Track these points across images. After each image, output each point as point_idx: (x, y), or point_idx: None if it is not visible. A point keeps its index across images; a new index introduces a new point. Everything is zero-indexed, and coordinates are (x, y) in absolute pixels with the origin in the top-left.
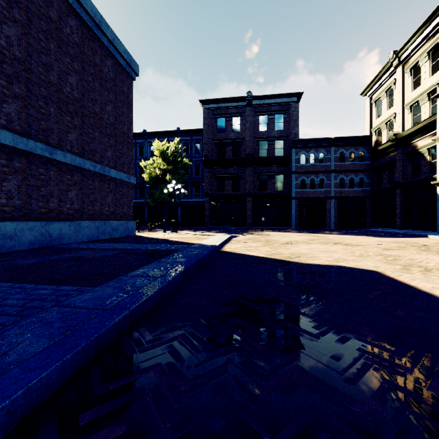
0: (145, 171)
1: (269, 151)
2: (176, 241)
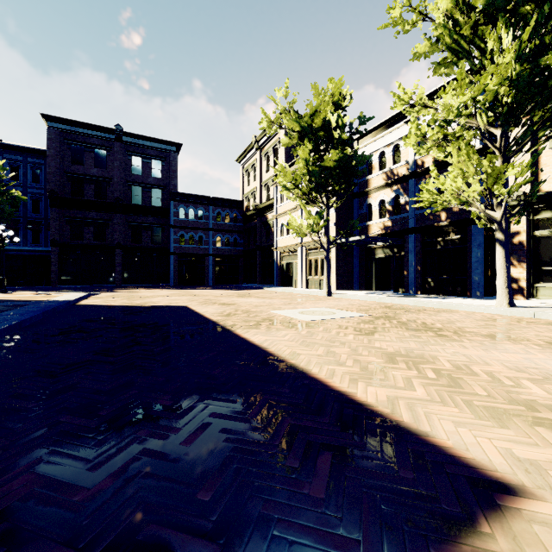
0: None
1: (144, 198)
2: (16, 299)
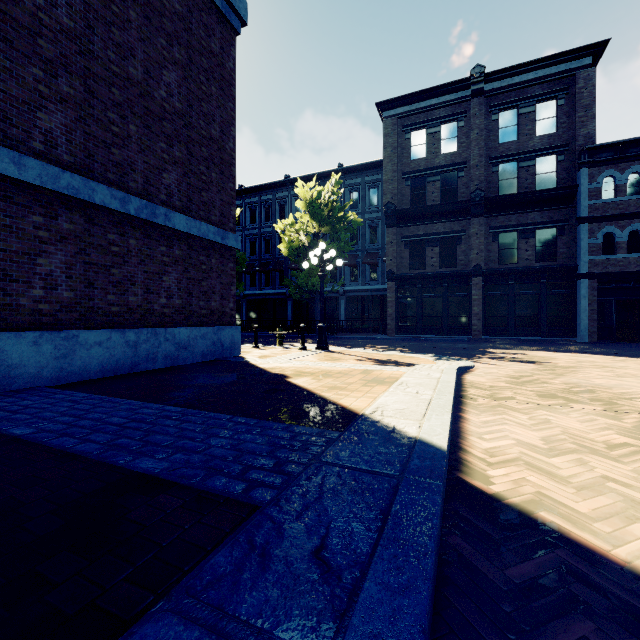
0: (283, 238)
1: (521, 181)
2: (302, 390)
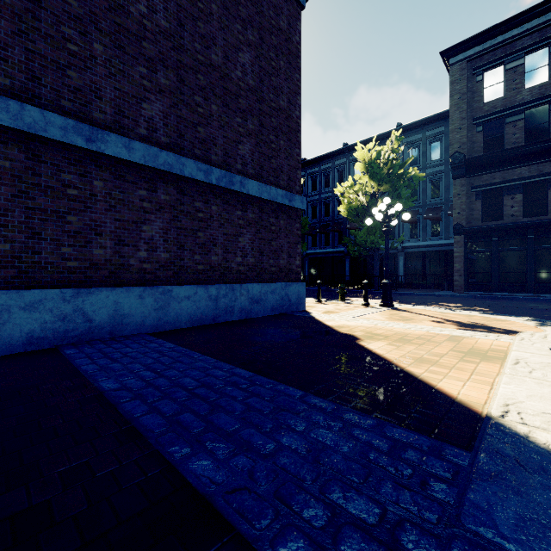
0: (342, 200)
1: None
2: (380, 359)
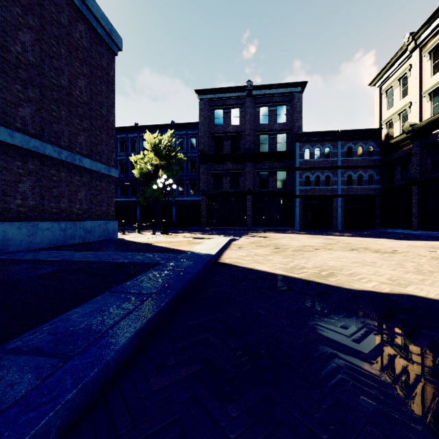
0: (136, 166)
1: (270, 145)
2: (162, 246)
